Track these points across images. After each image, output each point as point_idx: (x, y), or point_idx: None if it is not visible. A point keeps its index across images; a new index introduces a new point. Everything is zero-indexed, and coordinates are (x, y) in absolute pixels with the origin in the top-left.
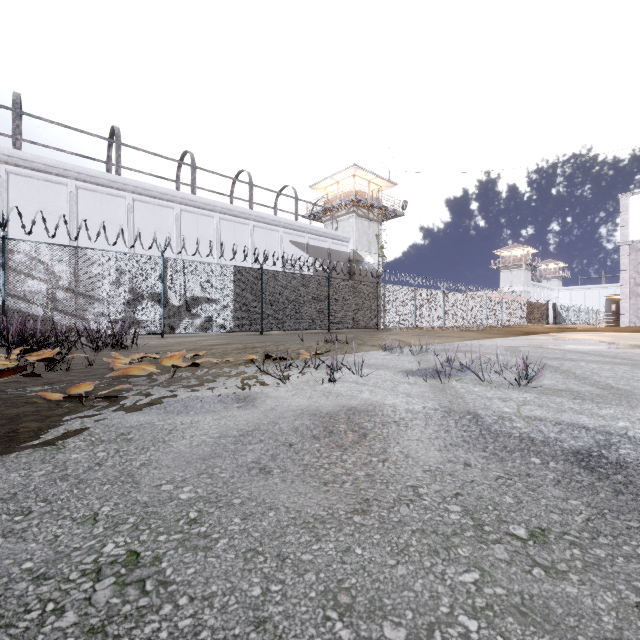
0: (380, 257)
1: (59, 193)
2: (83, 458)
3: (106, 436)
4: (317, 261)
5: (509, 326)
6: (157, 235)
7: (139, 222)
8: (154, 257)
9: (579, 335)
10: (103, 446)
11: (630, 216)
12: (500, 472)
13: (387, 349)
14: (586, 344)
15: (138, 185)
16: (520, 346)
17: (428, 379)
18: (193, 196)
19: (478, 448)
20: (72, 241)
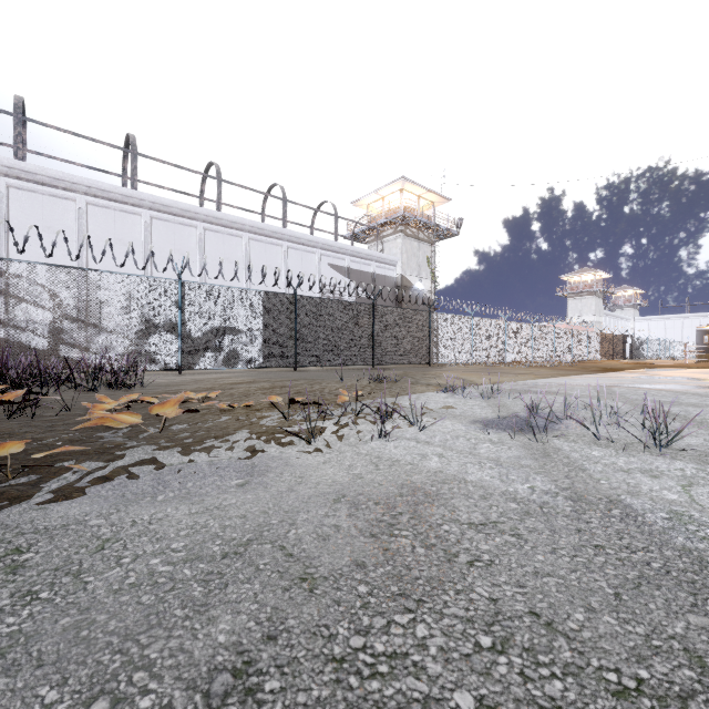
0: (431, 283)
1: (66, 210)
2: None
3: None
4: (360, 287)
5: (580, 361)
6: (178, 257)
7: (157, 243)
8: (170, 280)
9: (673, 372)
10: None
11: None
12: None
13: (448, 389)
14: (692, 383)
15: (156, 200)
16: (611, 386)
17: (516, 435)
18: (219, 213)
19: (687, 604)
20: (81, 264)
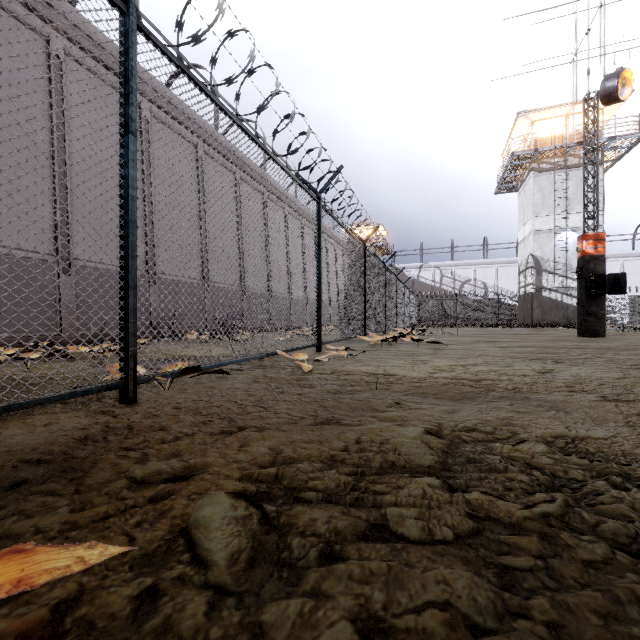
0: None
1: None
2: None
3: None
4: None
5: None
6: None
7: None
8: None
9: None
10: None
11: None
12: None
13: None
14: None
15: None
16: None
17: None
18: None
19: None
20: None
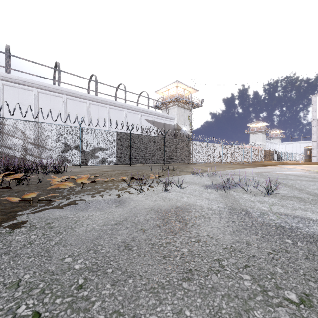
0: (190, 127)
1: (29, 95)
2: (22, 239)
3: (39, 224)
4: (158, 129)
5: (255, 162)
6: (78, 116)
7: (69, 110)
8: (76, 127)
9: (291, 166)
10: (36, 231)
11: (316, 106)
12: (269, 249)
13: (195, 174)
14: (296, 171)
15: (68, 91)
16: (263, 172)
17: (218, 190)
18: (96, 97)
19: (253, 233)
20: (35, 119)
